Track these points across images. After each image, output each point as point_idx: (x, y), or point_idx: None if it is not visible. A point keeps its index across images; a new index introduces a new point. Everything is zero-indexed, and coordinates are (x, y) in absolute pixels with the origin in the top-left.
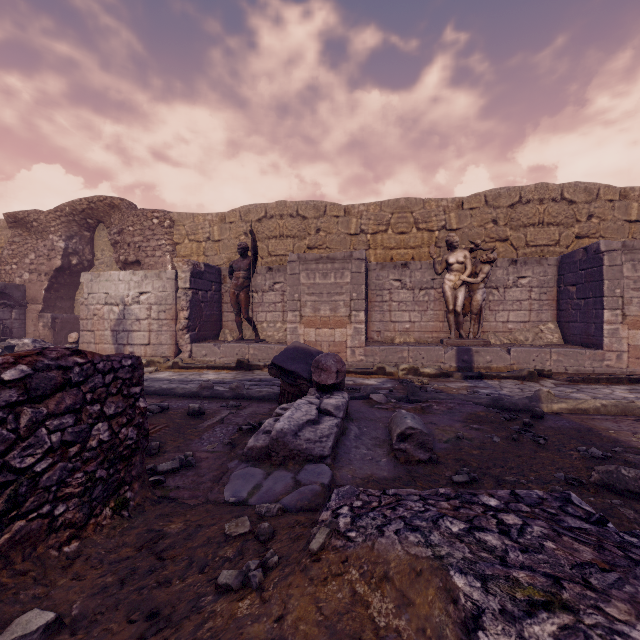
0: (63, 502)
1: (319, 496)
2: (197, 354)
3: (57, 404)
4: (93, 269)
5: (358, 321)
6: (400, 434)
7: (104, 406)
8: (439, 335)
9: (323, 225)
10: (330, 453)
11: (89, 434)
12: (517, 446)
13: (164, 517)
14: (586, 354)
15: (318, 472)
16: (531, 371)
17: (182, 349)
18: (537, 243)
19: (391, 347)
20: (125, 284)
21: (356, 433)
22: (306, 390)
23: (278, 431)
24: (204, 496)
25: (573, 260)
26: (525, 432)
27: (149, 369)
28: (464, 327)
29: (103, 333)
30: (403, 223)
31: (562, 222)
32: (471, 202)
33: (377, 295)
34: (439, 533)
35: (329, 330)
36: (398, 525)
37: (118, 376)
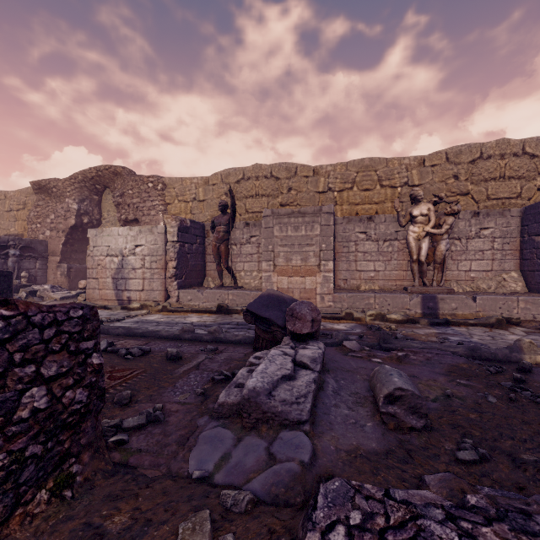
0: None
1: (298, 480)
2: (183, 299)
3: None
4: (101, 227)
5: (327, 270)
6: (388, 395)
7: (41, 367)
8: (402, 283)
9: (294, 184)
10: (309, 417)
11: (17, 403)
12: (518, 409)
13: (113, 499)
14: None
15: (296, 444)
16: (499, 319)
17: (171, 294)
18: (498, 196)
19: (358, 294)
20: (123, 238)
21: (334, 387)
22: (280, 337)
23: (250, 390)
24: (166, 465)
25: (539, 211)
26: (521, 390)
27: (142, 312)
28: (427, 276)
29: (105, 280)
30: (367, 181)
31: (524, 175)
32: (432, 159)
33: (344, 246)
34: None
35: (300, 278)
36: None
37: (63, 330)
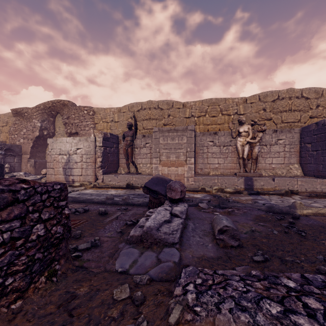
0: (11, 276)
1: (172, 270)
2: (106, 180)
3: (8, 214)
4: (54, 137)
5: (190, 163)
6: (220, 229)
7: (41, 214)
8: (234, 171)
9: (171, 113)
10: (178, 241)
11: (31, 232)
12: (288, 236)
13: (78, 281)
14: (317, 181)
15: (171, 254)
16: (287, 191)
17: (98, 178)
18: (288, 121)
19: (208, 177)
20: (69, 144)
21: (192, 227)
22: (163, 201)
23: (147, 227)
24: (103, 266)
25: (309, 130)
26: (291, 227)
27: (81, 188)
28: (247, 166)
29: (58, 169)
30: (214, 111)
31: (302, 109)
32: (251, 99)
33: (200, 149)
34: (262, 314)
35: (175, 168)
36: (230, 304)
37: (51, 195)
